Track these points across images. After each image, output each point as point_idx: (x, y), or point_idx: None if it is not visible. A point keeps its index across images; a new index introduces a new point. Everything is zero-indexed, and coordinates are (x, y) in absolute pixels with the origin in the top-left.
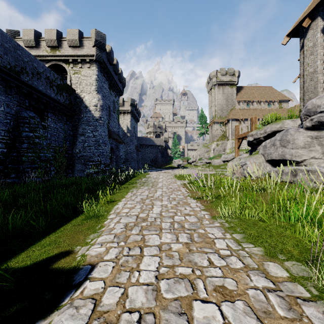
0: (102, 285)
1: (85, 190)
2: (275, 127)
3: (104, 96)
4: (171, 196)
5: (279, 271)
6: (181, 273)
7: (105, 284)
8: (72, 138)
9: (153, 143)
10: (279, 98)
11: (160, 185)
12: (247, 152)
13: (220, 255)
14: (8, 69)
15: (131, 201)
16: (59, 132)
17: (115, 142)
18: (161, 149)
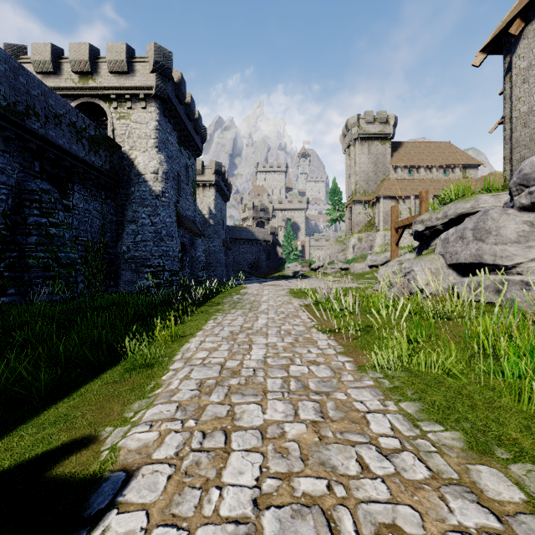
0: (141, 523)
1: (134, 316)
2: (462, 207)
3: (170, 157)
4: (283, 327)
5: (504, 488)
6: (307, 493)
7: (148, 521)
8: (115, 227)
9: (253, 235)
10: (462, 161)
11: (264, 306)
12: (412, 250)
13: (381, 450)
14: (3, 107)
15: (212, 337)
16: (94, 217)
17: (188, 234)
18: (265, 246)
